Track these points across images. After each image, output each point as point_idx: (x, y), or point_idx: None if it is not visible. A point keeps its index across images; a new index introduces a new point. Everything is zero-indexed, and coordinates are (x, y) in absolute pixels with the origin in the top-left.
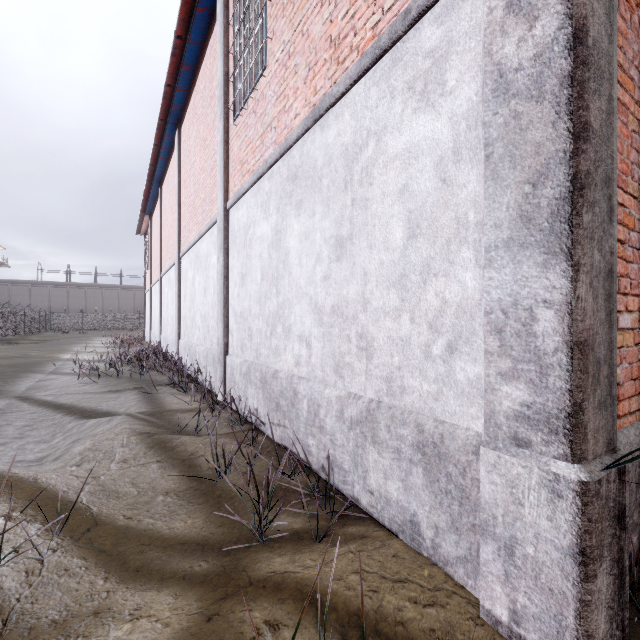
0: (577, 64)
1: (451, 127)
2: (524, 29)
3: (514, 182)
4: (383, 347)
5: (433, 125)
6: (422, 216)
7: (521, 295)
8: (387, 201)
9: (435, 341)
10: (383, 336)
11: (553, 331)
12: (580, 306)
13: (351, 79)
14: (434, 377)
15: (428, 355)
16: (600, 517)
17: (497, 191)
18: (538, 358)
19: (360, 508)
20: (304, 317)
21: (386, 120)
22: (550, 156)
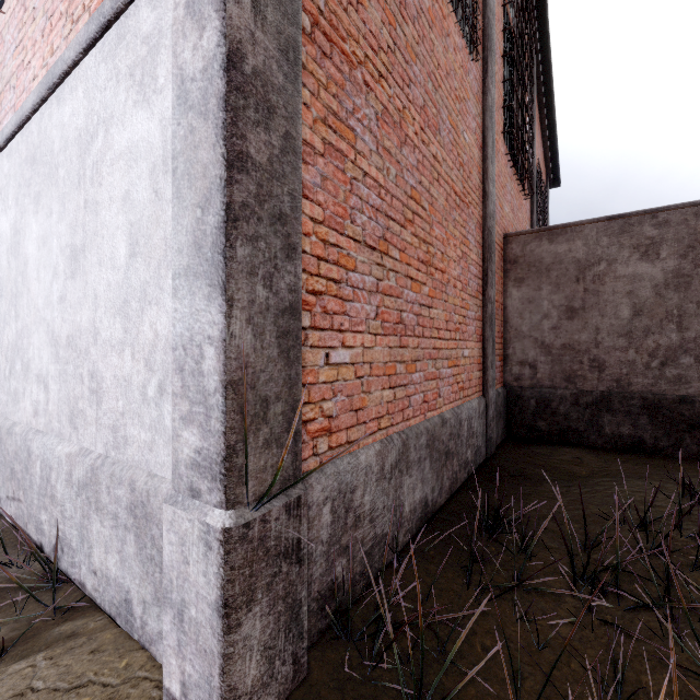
0: (231, 88)
1: (161, 131)
2: (197, 36)
3: (191, 204)
4: (110, 389)
5: (148, 125)
6: (140, 231)
7: (195, 330)
8: (113, 208)
9: (150, 381)
10: (110, 375)
11: (214, 370)
12: (234, 343)
13: (80, 45)
14: (149, 423)
15: (145, 398)
16: (249, 561)
17: (180, 212)
18: (205, 399)
19: (86, 595)
20: (42, 350)
21: (113, 108)
22: (212, 181)
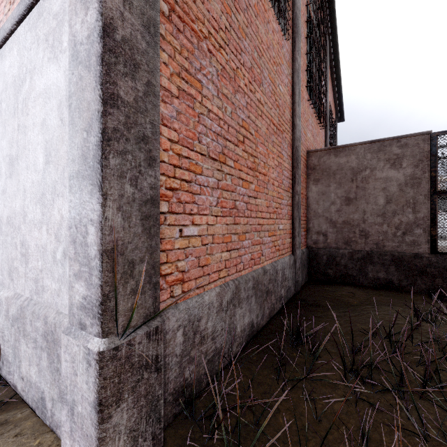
0: (106, 50)
1: (65, 79)
2: (84, 14)
3: (80, 128)
4: (33, 253)
5: (57, 74)
6: (52, 147)
7: (83, 215)
8: (35, 130)
9: (58, 248)
10: (33, 244)
11: (94, 242)
12: (108, 224)
13: (14, 19)
14: (57, 277)
15: (55, 260)
16: (117, 373)
17: (73, 134)
18: (89, 262)
19: (17, 393)
20: None
21: (35, 62)
22: (93, 113)
